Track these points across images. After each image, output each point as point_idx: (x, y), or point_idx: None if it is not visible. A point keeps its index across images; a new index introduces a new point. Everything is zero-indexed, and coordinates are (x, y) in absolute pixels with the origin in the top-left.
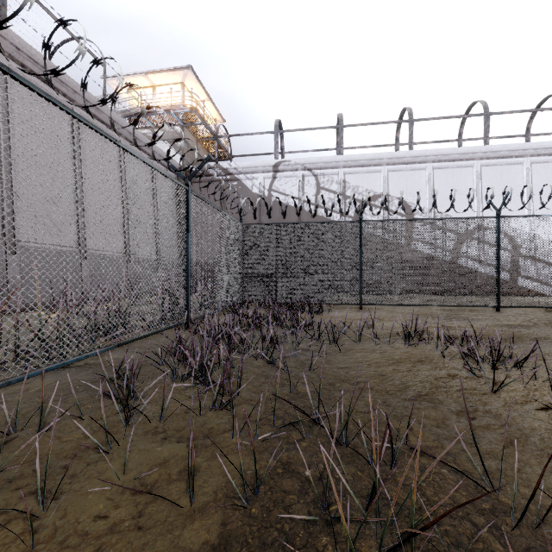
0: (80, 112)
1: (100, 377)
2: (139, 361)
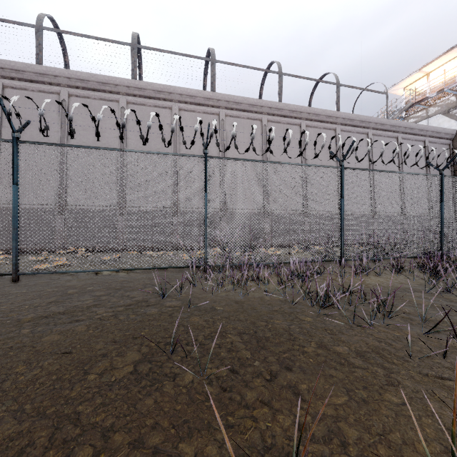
0: (372, 132)
1: (389, 265)
2: (405, 265)
